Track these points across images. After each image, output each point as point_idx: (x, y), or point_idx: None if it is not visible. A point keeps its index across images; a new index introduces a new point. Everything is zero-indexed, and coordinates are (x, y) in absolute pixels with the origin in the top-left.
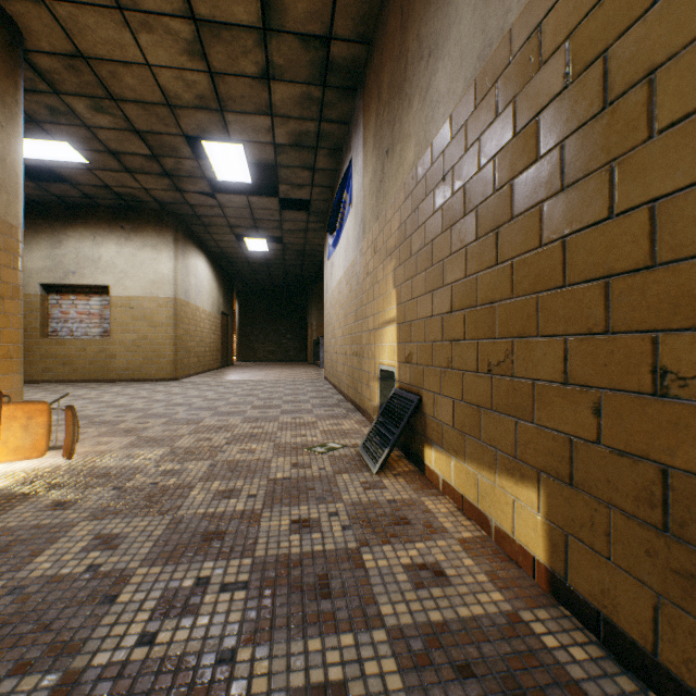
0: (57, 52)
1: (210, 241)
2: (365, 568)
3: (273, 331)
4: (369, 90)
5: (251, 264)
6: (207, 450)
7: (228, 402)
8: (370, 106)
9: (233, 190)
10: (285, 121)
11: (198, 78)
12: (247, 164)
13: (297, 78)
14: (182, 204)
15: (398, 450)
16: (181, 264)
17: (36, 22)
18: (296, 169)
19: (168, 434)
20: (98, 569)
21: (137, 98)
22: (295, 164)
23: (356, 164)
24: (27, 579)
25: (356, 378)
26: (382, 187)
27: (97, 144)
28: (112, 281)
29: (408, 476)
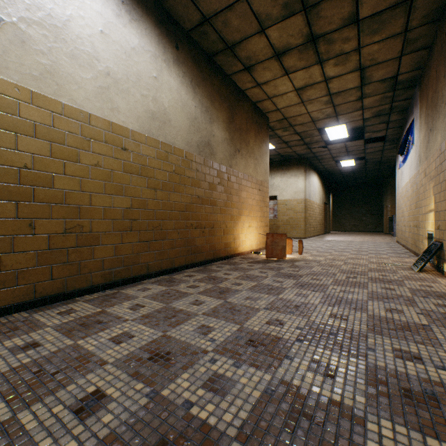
0: (277, 120)
1: (319, 166)
2: (403, 282)
3: (355, 212)
4: (422, 92)
5: (342, 173)
6: (339, 259)
7: (338, 248)
8: (422, 100)
9: (335, 140)
10: (369, 109)
11: (327, 110)
12: (346, 130)
13: (377, 93)
14: (308, 153)
15: (434, 269)
16: (307, 182)
17: (274, 115)
18: (375, 125)
19: (320, 254)
20: (327, 272)
21: (300, 123)
22: (375, 123)
23: (415, 124)
24: (313, 270)
25: (415, 239)
26: (427, 145)
27: (280, 141)
28: (278, 193)
29: (433, 274)
